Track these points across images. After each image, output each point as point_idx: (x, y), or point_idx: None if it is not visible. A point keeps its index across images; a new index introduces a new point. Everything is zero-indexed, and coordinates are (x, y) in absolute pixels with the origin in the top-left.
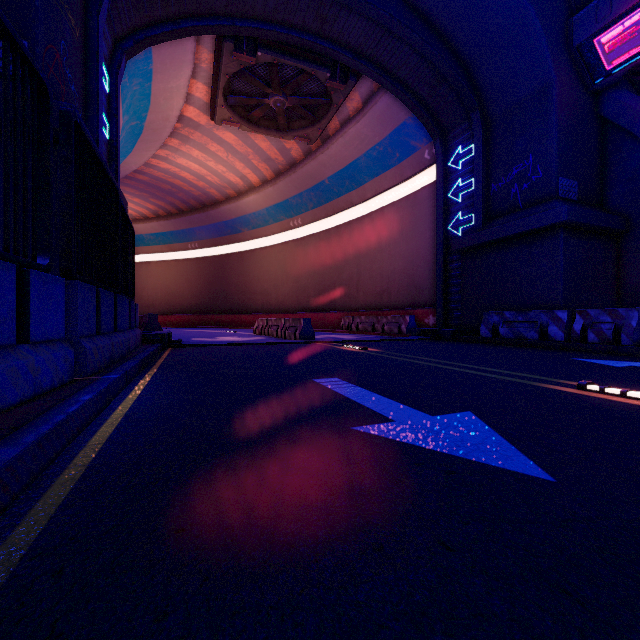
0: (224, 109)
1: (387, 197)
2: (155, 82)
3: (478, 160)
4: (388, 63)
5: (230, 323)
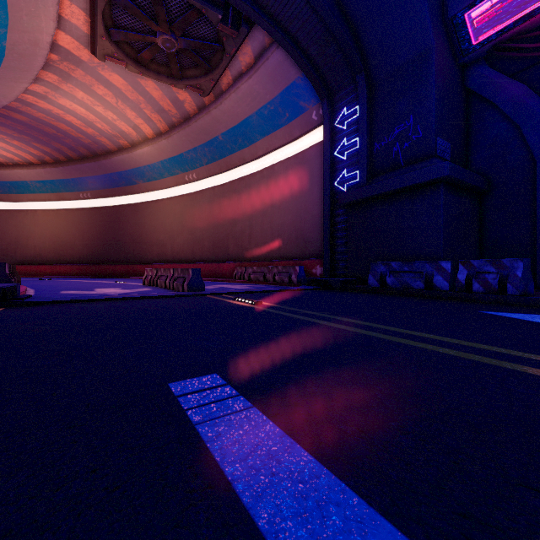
0: (106, 41)
1: (277, 156)
2: None
3: (363, 120)
4: (280, 14)
5: (125, 273)
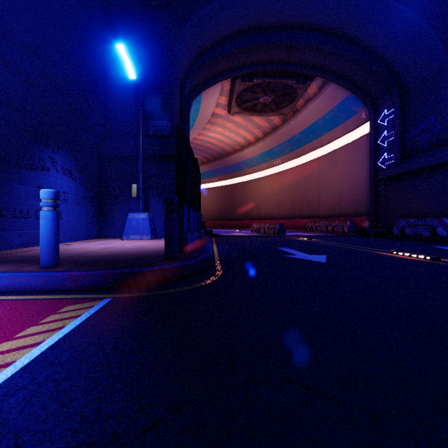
0: (235, 108)
1: (338, 143)
2: (202, 103)
3: (396, 119)
4: (332, 68)
5: (236, 226)
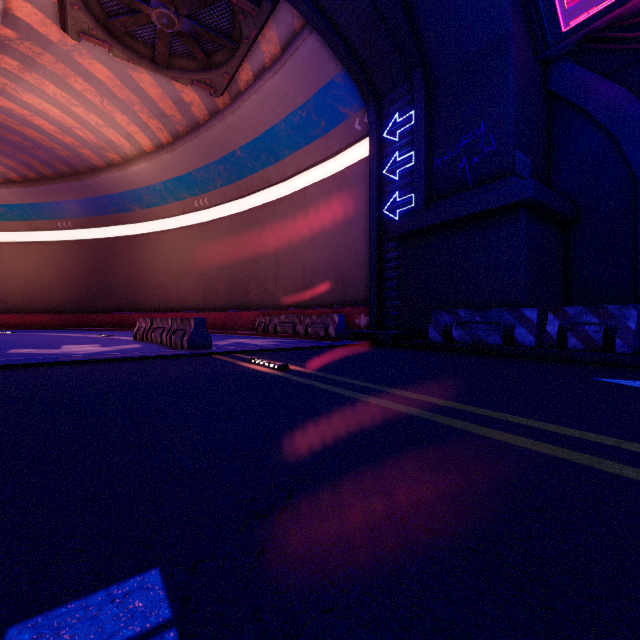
0: (79, 12)
1: (310, 176)
2: None
3: (420, 128)
4: None
5: (116, 324)
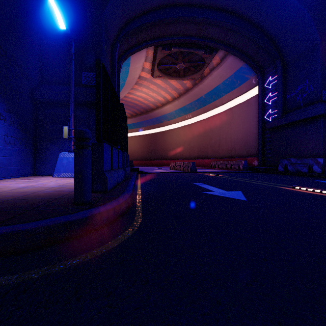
0: (157, 72)
1: (234, 102)
2: (131, 66)
3: (279, 83)
4: (232, 42)
5: (158, 164)
